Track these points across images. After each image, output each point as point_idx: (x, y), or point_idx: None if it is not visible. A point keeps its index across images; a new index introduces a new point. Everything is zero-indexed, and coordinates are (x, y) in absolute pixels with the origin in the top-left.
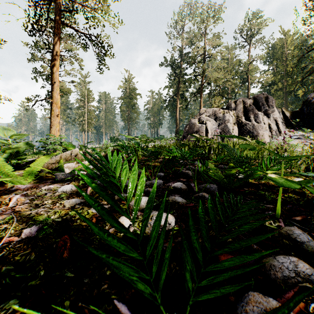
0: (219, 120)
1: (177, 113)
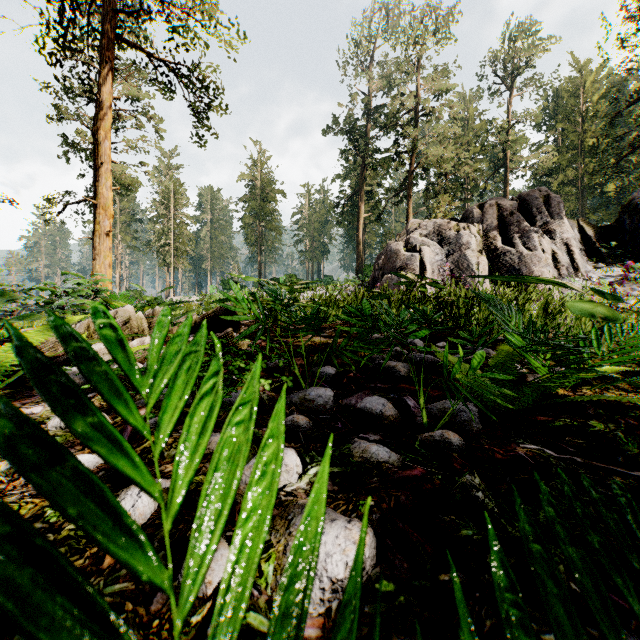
0: (449, 245)
1: (359, 231)
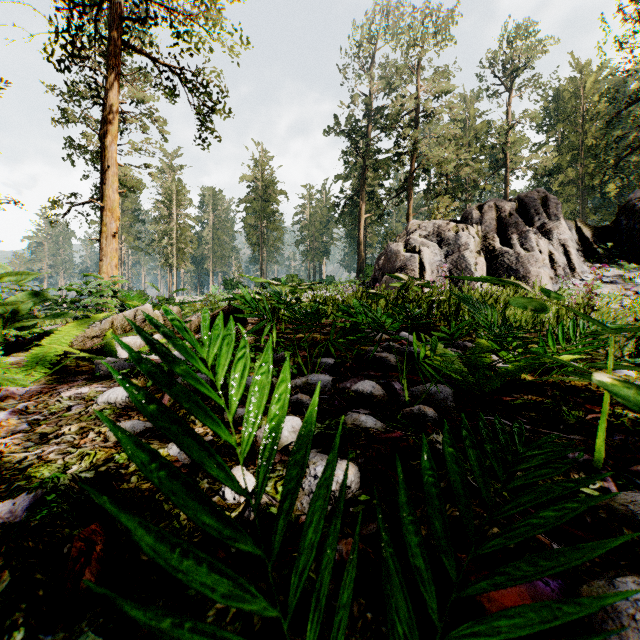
0: (447, 246)
1: (360, 231)
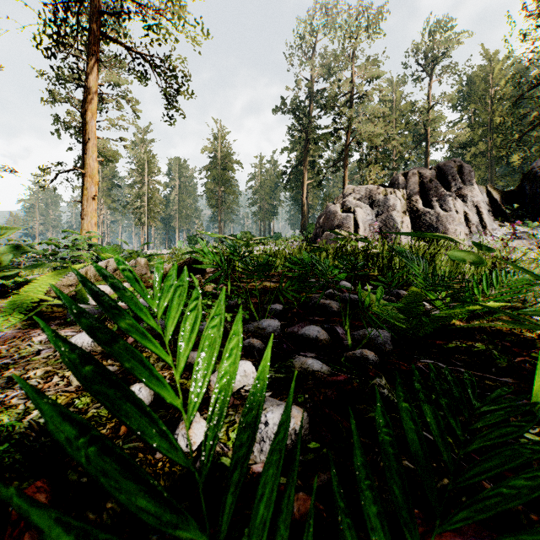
0: (378, 207)
1: (304, 195)
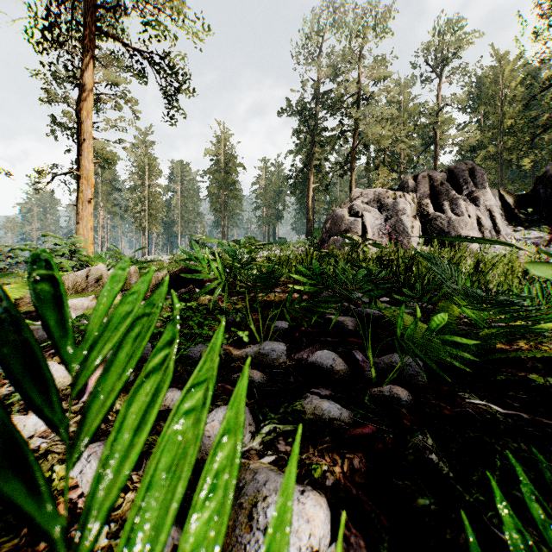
0: (387, 211)
1: (309, 199)
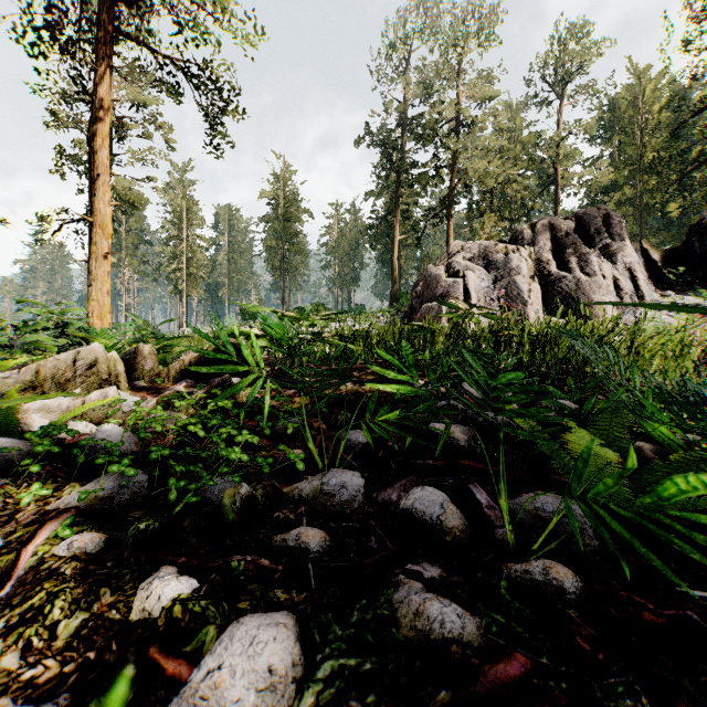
0: (496, 270)
1: (394, 254)
